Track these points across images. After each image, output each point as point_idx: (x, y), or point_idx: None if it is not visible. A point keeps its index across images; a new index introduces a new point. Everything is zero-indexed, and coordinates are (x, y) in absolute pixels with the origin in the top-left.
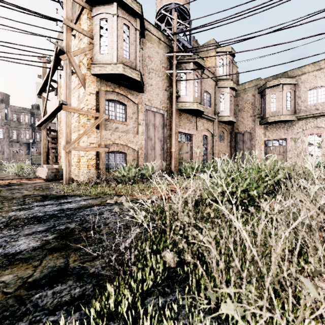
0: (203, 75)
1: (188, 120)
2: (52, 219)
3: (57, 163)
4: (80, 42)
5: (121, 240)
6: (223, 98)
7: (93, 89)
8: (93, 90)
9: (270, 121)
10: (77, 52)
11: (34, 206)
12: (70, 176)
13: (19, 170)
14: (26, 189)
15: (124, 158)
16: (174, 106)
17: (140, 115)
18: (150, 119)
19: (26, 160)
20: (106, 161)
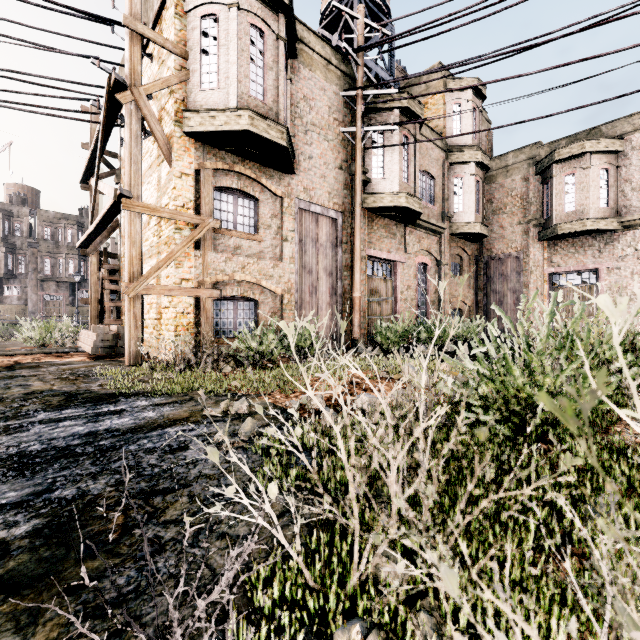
0: (419, 137)
1: (387, 232)
2: (55, 464)
3: (120, 322)
4: (161, 68)
5: (176, 628)
6: (461, 185)
7: (187, 164)
8: (188, 168)
9: (562, 232)
10: (153, 86)
11: (34, 422)
12: (139, 350)
13: (44, 336)
14: (40, 378)
15: (253, 311)
16: (359, 203)
17: (287, 221)
18: (308, 228)
19: (64, 315)
20: (216, 318)
